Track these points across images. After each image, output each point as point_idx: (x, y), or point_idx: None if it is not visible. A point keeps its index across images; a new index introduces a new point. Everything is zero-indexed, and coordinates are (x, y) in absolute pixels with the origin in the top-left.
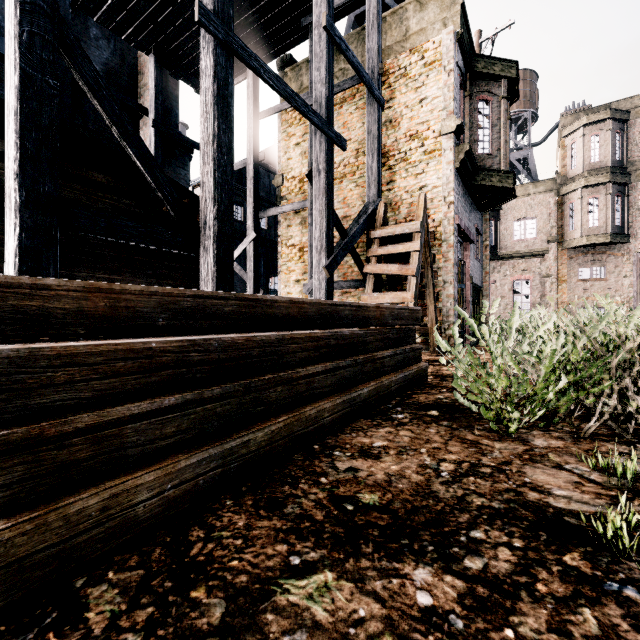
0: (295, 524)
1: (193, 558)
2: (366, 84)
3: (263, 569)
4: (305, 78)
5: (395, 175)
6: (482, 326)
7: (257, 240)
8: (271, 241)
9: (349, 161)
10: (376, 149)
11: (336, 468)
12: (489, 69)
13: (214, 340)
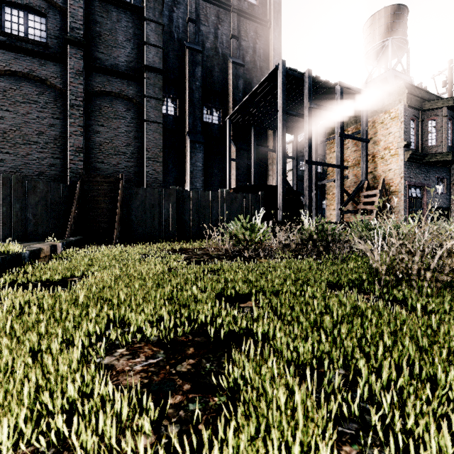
0: None
1: None
2: (358, 141)
3: None
4: None
5: (378, 165)
6: None
7: (316, 194)
8: (324, 179)
9: (357, 159)
10: (365, 160)
11: None
12: (433, 106)
13: None
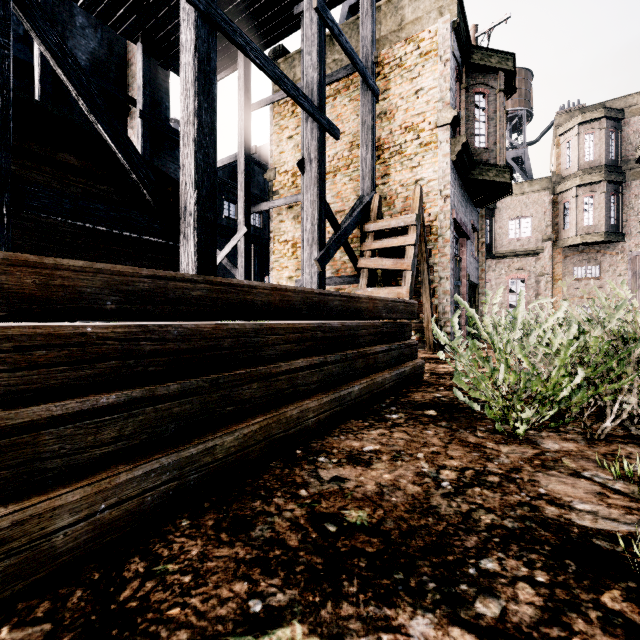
0: (262, 552)
1: (122, 604)
2: (360, 72)
3: (211, 620)
4: (298, 69)
5: (390, 168)
6: (484, 317)
7: (248, 235)
8: (265, 240)
9: (343, 154)
10: (370, 140)
11: (319, 477)
12: (486, 61)
13: (173, 327)
